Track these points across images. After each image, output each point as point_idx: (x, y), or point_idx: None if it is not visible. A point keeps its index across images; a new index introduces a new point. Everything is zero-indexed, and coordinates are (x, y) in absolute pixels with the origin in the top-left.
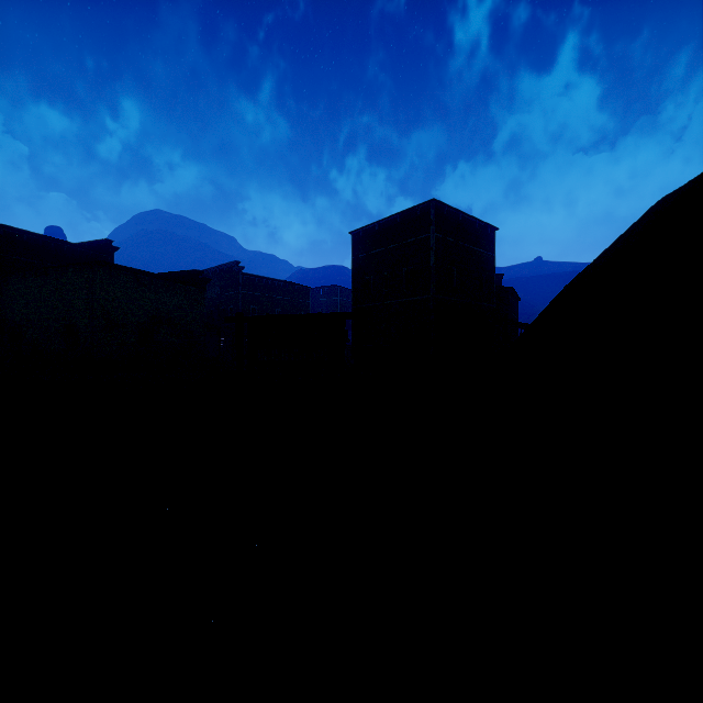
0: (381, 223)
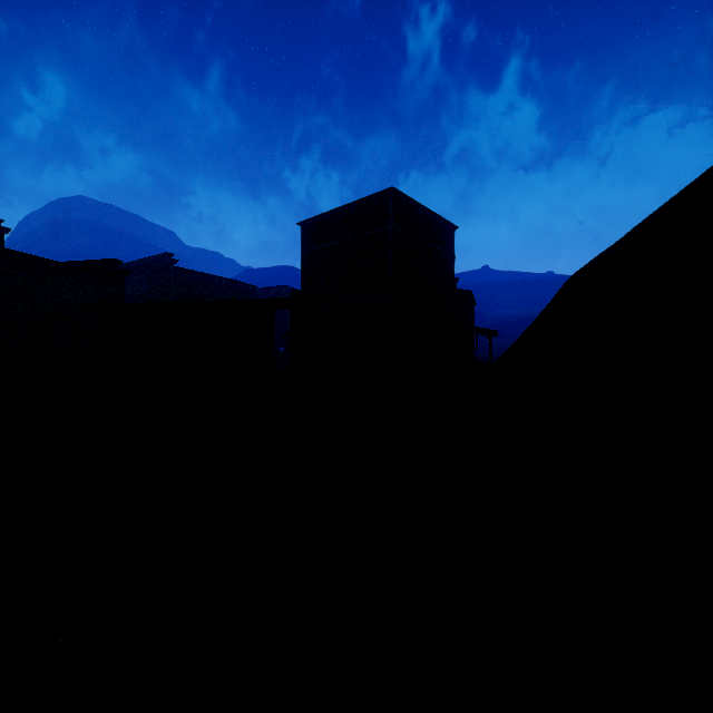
0: (334, 213)
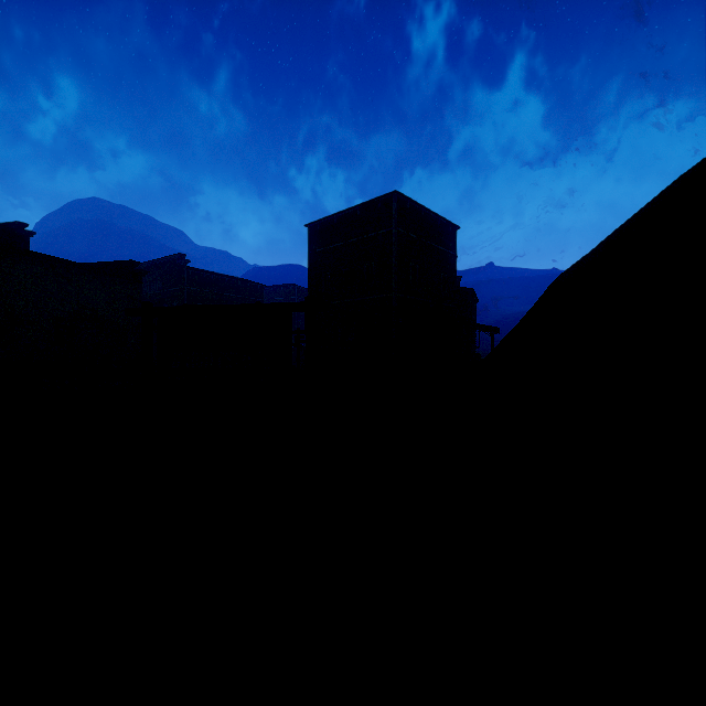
0: (340, 215)
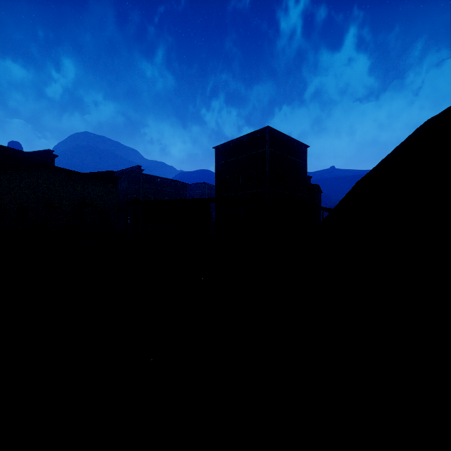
0: (234, 141)
